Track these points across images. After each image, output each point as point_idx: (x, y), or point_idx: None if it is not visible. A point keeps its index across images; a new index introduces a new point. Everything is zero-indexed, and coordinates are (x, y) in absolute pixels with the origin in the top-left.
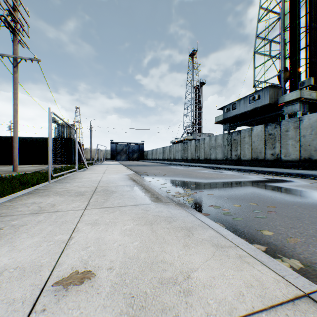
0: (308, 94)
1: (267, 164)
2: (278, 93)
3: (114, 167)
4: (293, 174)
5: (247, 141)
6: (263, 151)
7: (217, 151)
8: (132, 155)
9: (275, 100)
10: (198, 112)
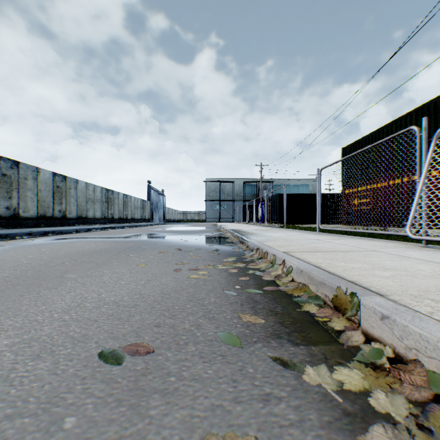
0: None
1: None
2: None
3: None
4: None
5: None
6: None
7: None
8: None
9: None
10: None
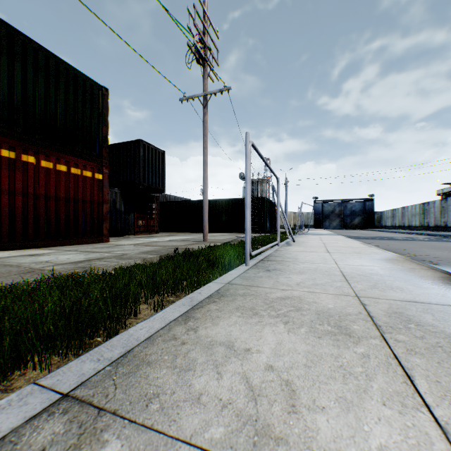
0: None
1: None
2: None
3: (334, 240)
4: None
5: None
6: None
7: None
8: (349, 219)
9: None
10: None
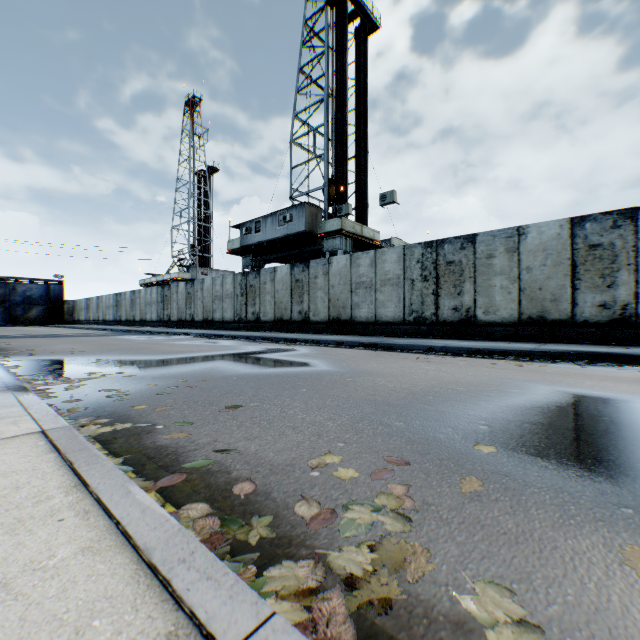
0: (352, 226)
1: (295, 327)
2: (317, 218)
3: None
4: (309, 340)
5: (269, 290)
6: (290, 307)
7: (225, 305)
8: (23, 310)
9: (313, 227)
10: (205, 226)
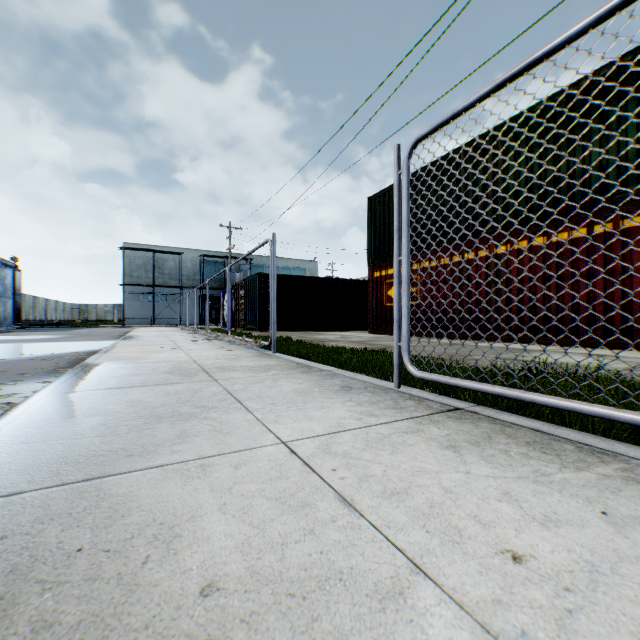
0: None
1: None
2: None
3: None
4: None
5: None
6: None
7: None
8: None
9: None
10: None
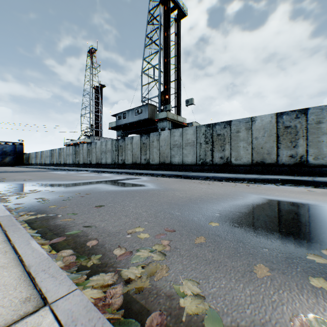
0: (172, 116)
1: (142, 167)
2: (155, 111)
3: None
4: (148, 173)
5: (129, 148)
6: (140, 157)
7: (107, 156)
8: (2, 158)
9: (153, 116)
10: (98, 115)
